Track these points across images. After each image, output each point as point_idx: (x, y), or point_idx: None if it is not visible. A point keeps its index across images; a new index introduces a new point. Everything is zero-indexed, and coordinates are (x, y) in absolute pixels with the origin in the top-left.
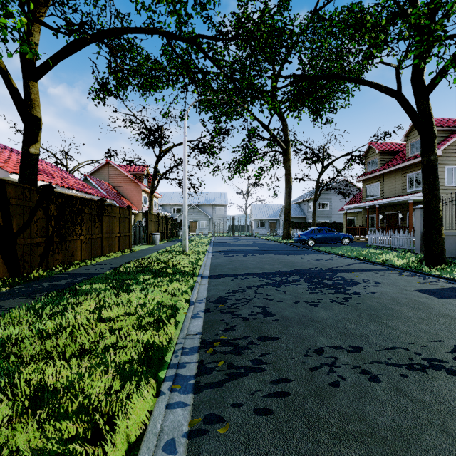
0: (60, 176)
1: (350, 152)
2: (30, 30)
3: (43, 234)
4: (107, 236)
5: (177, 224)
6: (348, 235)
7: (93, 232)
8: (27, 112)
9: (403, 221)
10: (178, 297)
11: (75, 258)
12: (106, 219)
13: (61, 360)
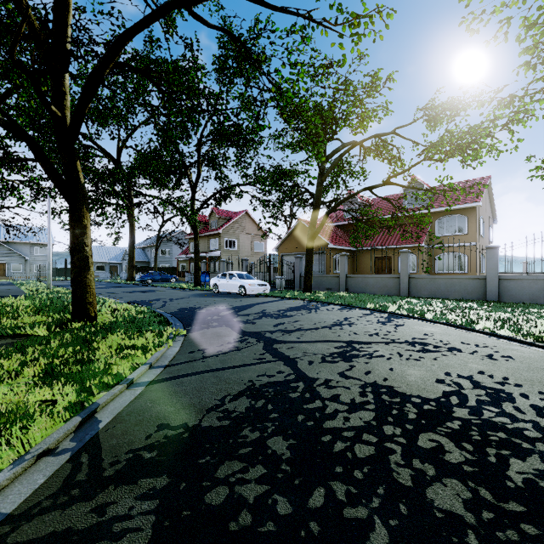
0: None
1: None
2: None
3: None
4: None
5: None
6: (175, 276)
7: None
8: None
9: (208, 267)
10: None
11: None
12: None
13: None
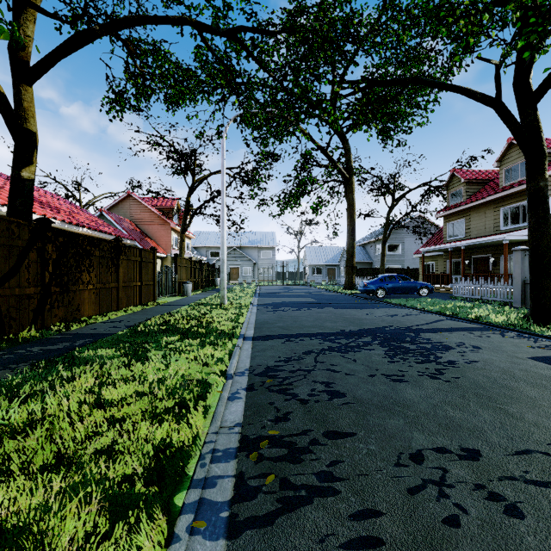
0: (69, 210)
1: (427, 182)
2: (20, 17)
3: (37, 283)
4: (125, 285)
5: (215, 270)
6: (426, 284)
7: (106, 280)
8: (18, 125)
9: (495, 266)
10: (211, 368)
11: (82, 314)
12: (123, 263)
13: (26, 474)
